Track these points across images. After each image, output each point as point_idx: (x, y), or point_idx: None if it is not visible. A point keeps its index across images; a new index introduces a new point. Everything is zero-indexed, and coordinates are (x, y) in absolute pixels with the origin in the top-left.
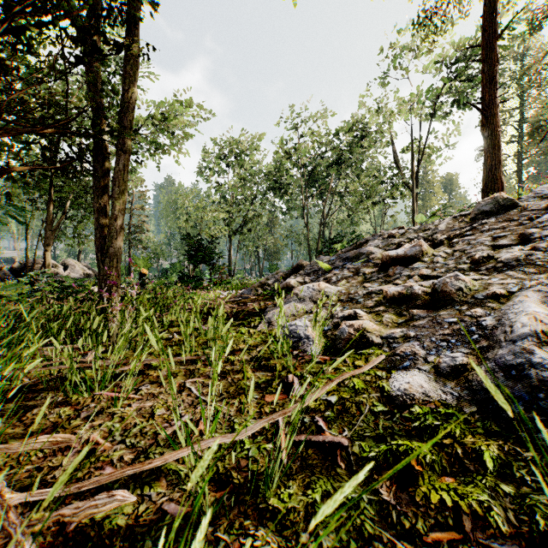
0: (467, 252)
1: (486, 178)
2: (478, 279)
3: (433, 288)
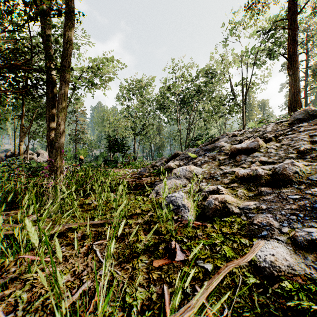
0: (291, 145)
1: (291, 100)
2: (307, 165)
3: (274, 171)
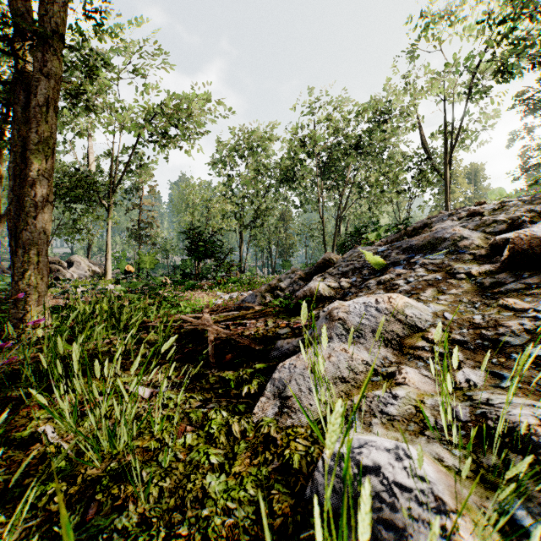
0: None
1: None
2: None
3: None
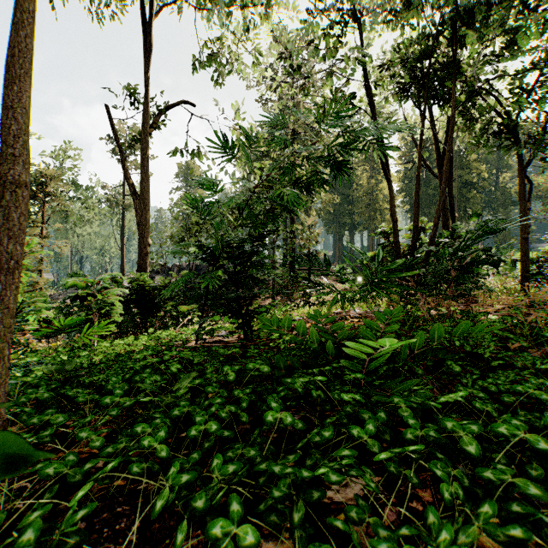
0: None
1: (121, 267)
2: None
3: None
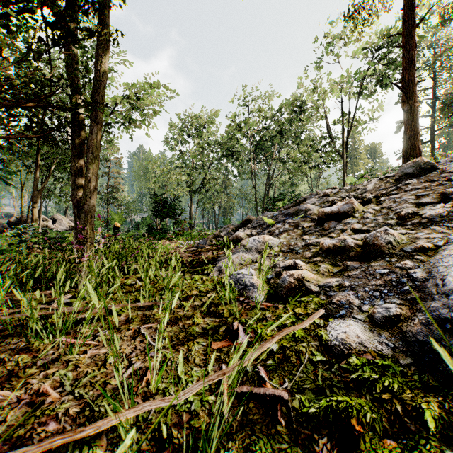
0: (393, 209)
1: (406, 146)
2: (405, 233)
3: (365, 241)
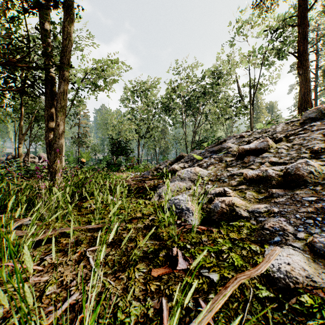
0: (303, 145)
1: (301, 100)
2: (322, 165)
3: (286, 171)
